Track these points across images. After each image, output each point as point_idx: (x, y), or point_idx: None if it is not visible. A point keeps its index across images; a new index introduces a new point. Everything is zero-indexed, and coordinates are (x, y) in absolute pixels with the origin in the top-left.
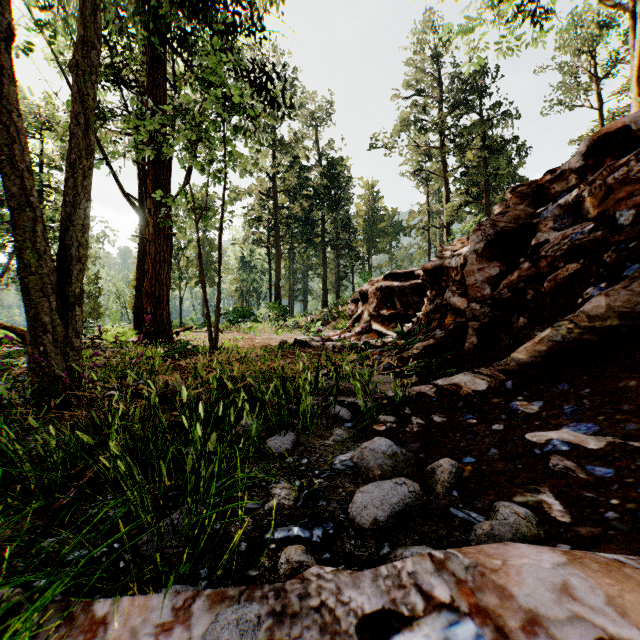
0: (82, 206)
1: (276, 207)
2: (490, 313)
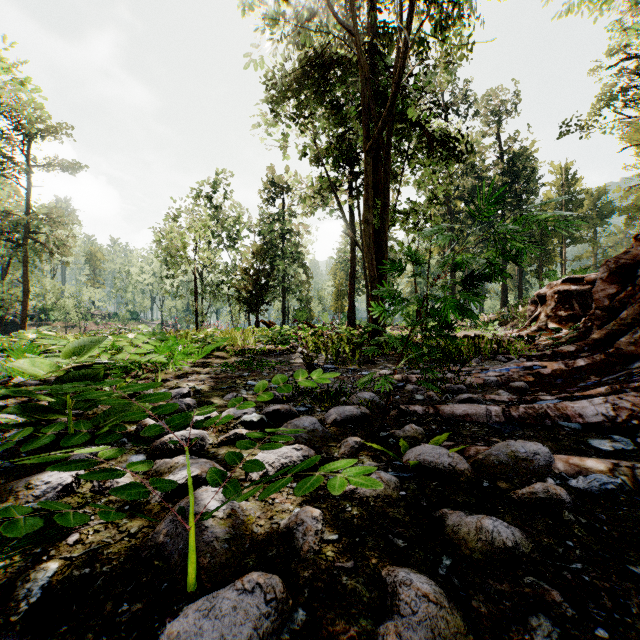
0: (384, 275)
1: (451, 214)
2: (606, 316)
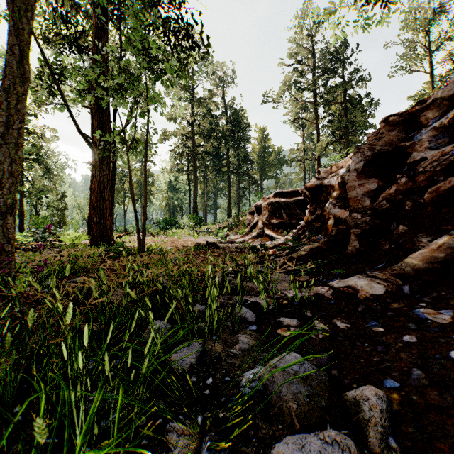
0: (16, 127)
1: (194, 145)
2: (370, 221)
